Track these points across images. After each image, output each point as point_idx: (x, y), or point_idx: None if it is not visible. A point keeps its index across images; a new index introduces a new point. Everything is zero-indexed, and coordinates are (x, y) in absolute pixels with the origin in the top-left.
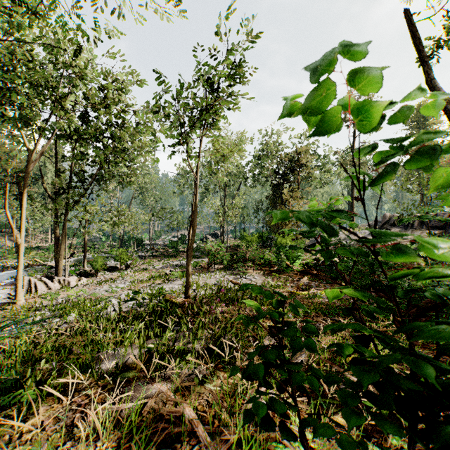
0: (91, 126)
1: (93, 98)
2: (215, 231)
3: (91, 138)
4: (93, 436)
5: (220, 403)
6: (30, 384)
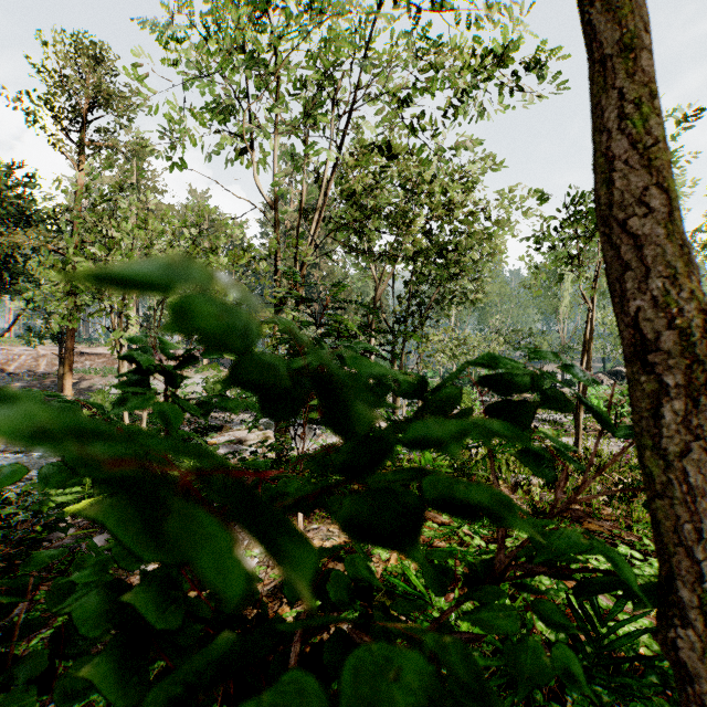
0: (434, 241)
1: (438, 209)
2: (617, 367)
3: (432, 255)
4: (538, 489)
5: (624, 508)
6: (481, 468)
